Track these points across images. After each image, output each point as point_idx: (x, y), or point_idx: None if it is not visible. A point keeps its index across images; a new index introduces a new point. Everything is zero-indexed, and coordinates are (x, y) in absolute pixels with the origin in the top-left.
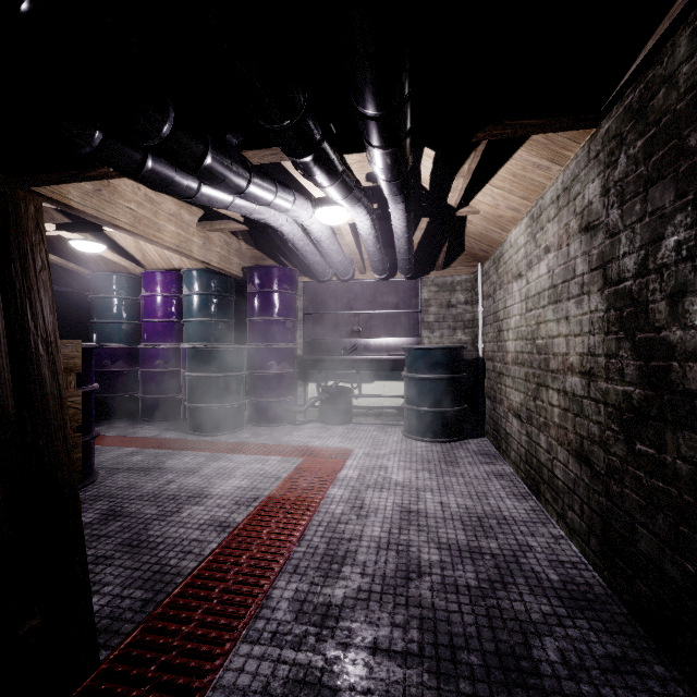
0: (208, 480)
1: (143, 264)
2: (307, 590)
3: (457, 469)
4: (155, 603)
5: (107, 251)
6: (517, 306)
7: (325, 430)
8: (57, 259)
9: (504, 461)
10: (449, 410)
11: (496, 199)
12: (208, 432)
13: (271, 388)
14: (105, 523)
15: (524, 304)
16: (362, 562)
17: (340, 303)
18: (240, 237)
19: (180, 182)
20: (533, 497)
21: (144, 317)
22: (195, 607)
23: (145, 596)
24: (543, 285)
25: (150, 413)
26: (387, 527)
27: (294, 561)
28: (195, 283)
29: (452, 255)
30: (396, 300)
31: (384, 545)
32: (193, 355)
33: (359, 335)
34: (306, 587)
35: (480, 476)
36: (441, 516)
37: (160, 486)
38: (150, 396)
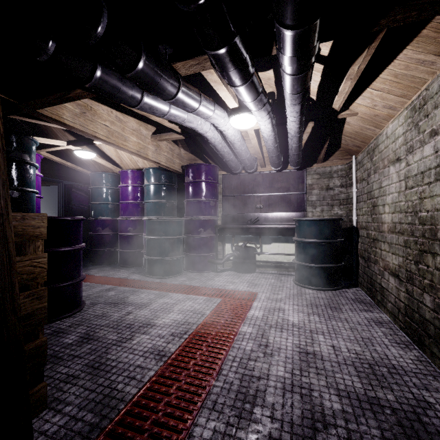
0: (154, 313)
1: (121, 166)
2: (223, 432)
3: (341, 315)
4: (99, 430)
5: (98, 158)
6: (395, 185)
7: (236, 277)
8: (70, 165)
9: (380, 309)
10: (330, 266)
11: (374, 101)
12: (158, 276)
13: (200, 247)
14: (80, 345)
15: (403, 183)
16: (270, 404)
17: (247, 188)
18: (180, 146)
19: (126, 91)
20: (415, 346)
21: (121, 200)
22: (129, 438)
23: (93, 420)
24: (429, 165)
25: (124, 261)
26: (289, 368)
27: (213, 396)
28: (151, 177)
29: (330, 151)
30: (288, 185)
31: (289, 386)
32: (149, 224)
33: (261, 211)
34: (223, 427)
35: (362, 322)
36: (335, 360)
37: (122, 316)
38: (124, 251)
